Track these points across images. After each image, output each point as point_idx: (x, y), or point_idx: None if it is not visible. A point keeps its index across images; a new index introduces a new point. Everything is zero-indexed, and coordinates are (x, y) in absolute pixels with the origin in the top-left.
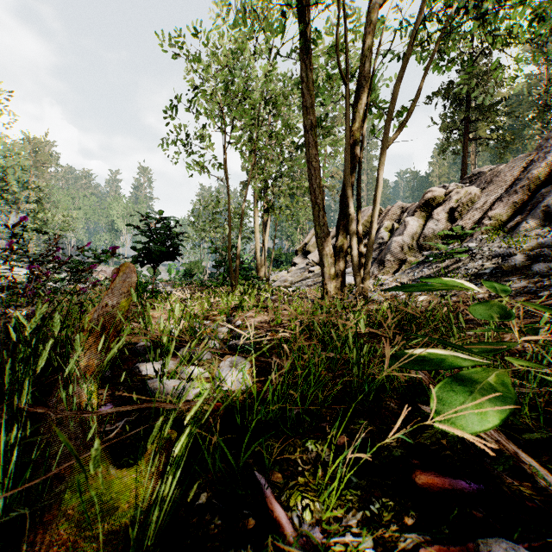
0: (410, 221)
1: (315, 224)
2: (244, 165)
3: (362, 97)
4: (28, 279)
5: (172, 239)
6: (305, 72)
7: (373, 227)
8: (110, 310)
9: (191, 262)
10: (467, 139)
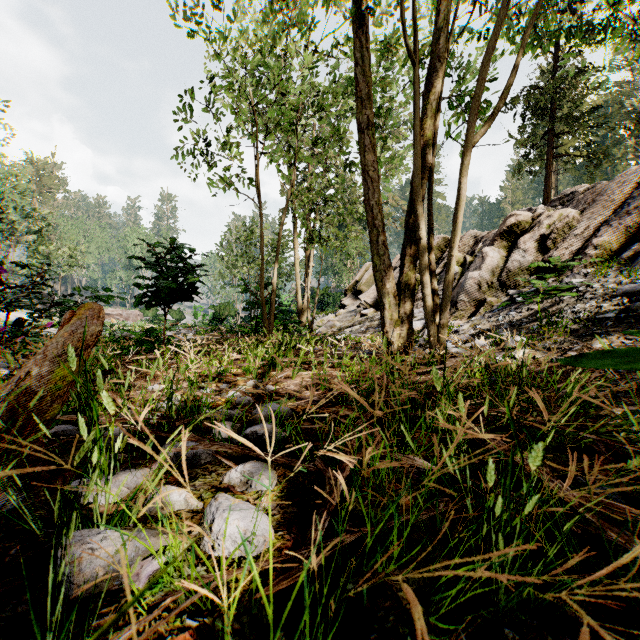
0: (490, 252)
1: (372, 253)
2: (283, 189)
3: (435, 84)
4: (6, 324)
5: (190, 274)
6: (360, 53)
7: (454, 255)
8: (34, 383)
9: (220, 304)
10: (551, 156)
